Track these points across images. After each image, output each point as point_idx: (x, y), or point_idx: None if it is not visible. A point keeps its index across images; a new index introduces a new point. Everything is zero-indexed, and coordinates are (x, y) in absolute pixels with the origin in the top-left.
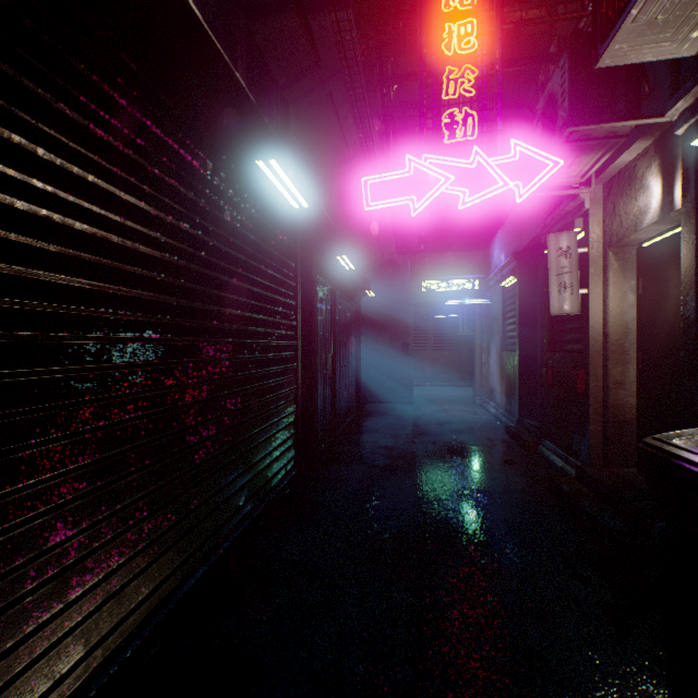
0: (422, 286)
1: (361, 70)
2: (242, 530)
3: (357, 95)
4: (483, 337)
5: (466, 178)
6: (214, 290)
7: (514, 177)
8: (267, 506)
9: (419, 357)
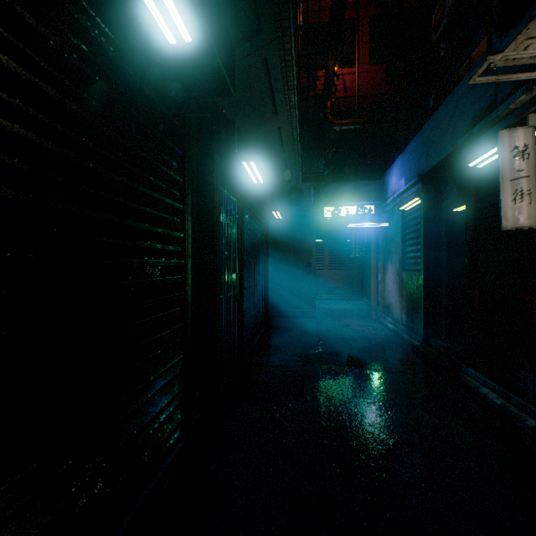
0: (324, 211)
1: None
2: None
3: None
4: (379, 258)
5: None
6: None
7: None
8: None
9: (317, 275)
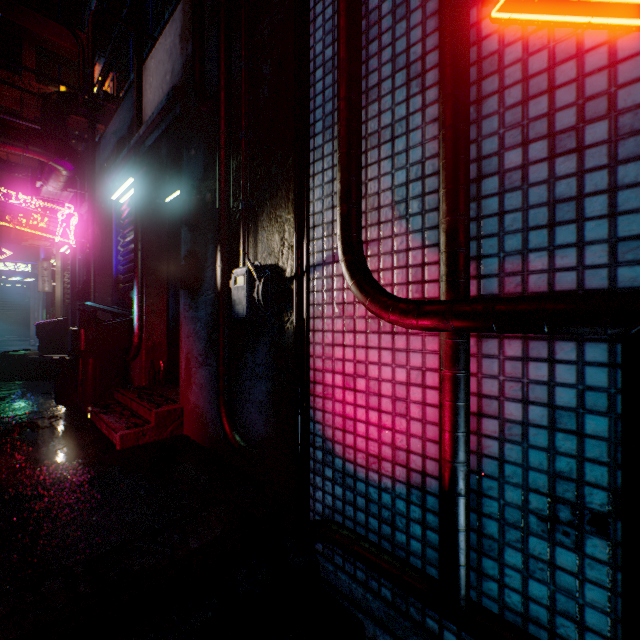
0: None
1: None
2: None
3: None
4: (36, 302)
5: None
6: None
7: None
8: None
9: None
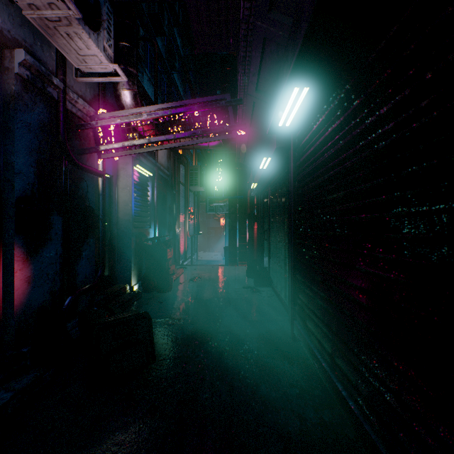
0: None
1: None
2: None
3: None
4: None
5: None
6: None
7: None
8: None
9: None
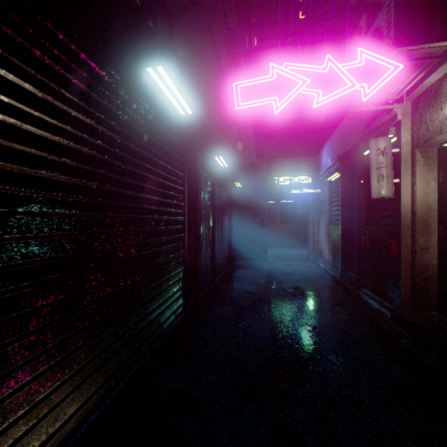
0: (273, 180)
1: (233, 6)
2: (136, 370)
3: (229, 29)
4: (315, 215)
5: (320, 81)
6: (109, 173)
7: (360, 79)
8: (159, 346)
9: (270, 228)
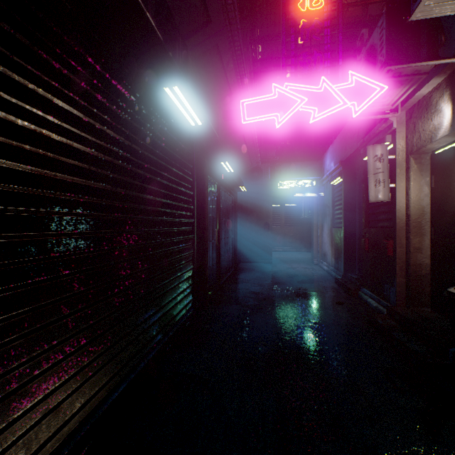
0: (278, 184)
1: (239, 27)
2: (154, 354)
3: (236, 46)
4: (319, 218)
5: (316, 99)
6: (133, 180)
7: (351, 98)
8: (173, 335)
9: (275, 232)
